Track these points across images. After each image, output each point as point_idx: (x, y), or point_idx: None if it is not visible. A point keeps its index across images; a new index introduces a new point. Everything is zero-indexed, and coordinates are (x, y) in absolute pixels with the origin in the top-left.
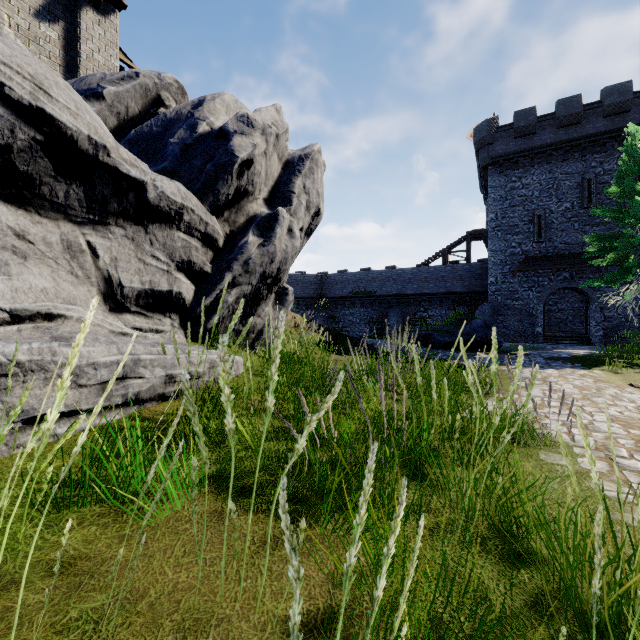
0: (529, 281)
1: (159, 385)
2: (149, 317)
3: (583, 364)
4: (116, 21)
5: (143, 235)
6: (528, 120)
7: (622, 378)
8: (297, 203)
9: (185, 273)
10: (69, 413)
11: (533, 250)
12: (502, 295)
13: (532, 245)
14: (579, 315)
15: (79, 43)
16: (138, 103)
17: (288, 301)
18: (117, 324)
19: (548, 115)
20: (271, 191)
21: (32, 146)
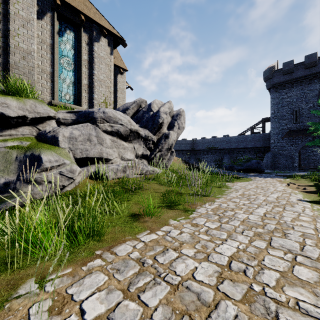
0: (291, 142)
1: (147, 172)
2: (141, 160)
3: (288, 177)
4: (125, 75)
5: (141, 143)
6: (289, 66)
7: (295, 181)
8: (175, 128)
9: (148, 149)
10: (137, 174)
11: (293, 127)
12: (277, 148)
13: (292, 125)
14: None
15: (117, 85)
16: (136, 108)
17: (173, 155)
18: (138, 161)
19: (300, 63)
20: (168, 125)
21: (129, 133)
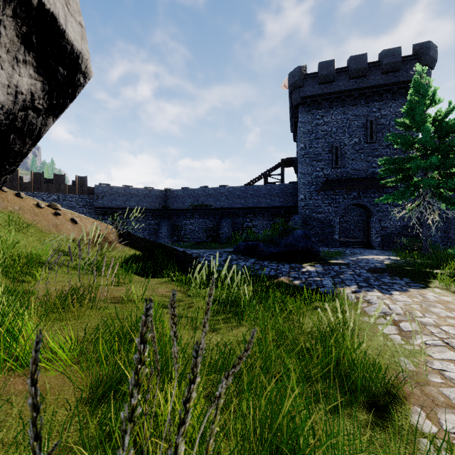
0: (329, 198)
1: None
2: None
3: (411, 279)
4: None
5: None
6: (329, 70)
7: None
8: None
9: None
10: None
11: (332, 174)
12: (309, 209)
13: (331, 170)
14: (358, 225)
15: None
16: None
17: None
18: None
19: (343, 68)
20: None
21: None
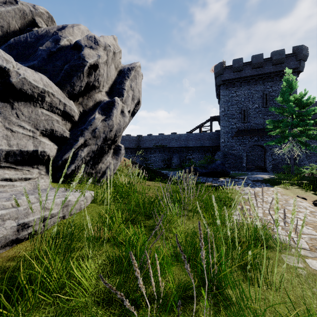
0: (239, 141)
1: (11, 234)
2: (19, 169)
3: (270, 184)
4: None
5: (9, 110)
6: (239, 64)
7: (290, 192)
8: (126, 95)
9: (49, 137)
10: None
11: (241, 126)
12: (227, 148)
13: (241, 124)
14: (260, 157)
15: None
16: (18, 22)
17: (121, 153)
18: None
19: (248, 62)
20: (110, 87)
21: None
